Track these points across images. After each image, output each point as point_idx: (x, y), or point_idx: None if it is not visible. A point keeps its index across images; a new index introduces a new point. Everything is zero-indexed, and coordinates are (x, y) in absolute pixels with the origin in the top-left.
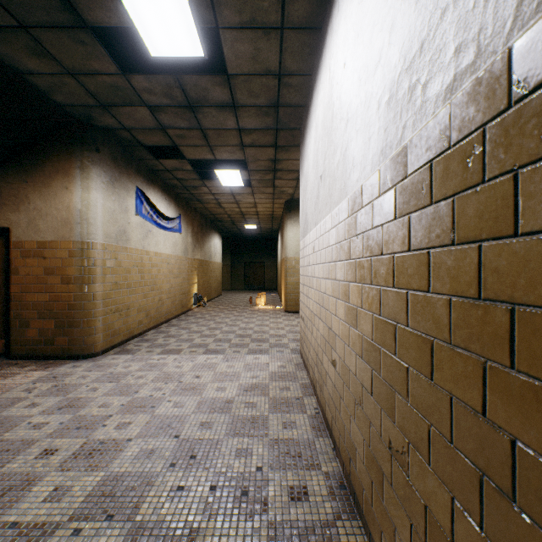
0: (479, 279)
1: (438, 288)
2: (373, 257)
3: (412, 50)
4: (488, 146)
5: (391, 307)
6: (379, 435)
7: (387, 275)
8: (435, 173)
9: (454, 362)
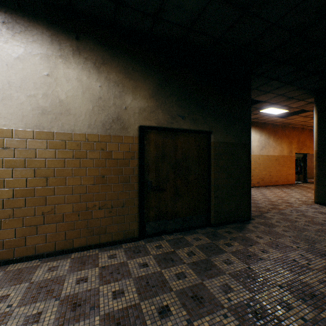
0: (80, 164)
1: (69, 166)
2: (28, 159)
3: (57, 111)
4: (82, 145)
5: (45, 173)
6: (34, 216)
7: (41, 164)
8: (68, 144)
9: (74, 179)
